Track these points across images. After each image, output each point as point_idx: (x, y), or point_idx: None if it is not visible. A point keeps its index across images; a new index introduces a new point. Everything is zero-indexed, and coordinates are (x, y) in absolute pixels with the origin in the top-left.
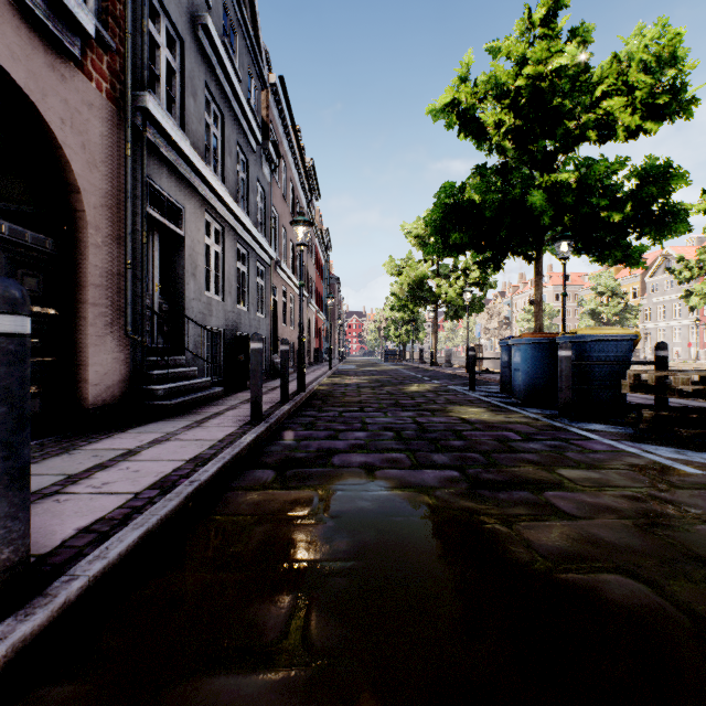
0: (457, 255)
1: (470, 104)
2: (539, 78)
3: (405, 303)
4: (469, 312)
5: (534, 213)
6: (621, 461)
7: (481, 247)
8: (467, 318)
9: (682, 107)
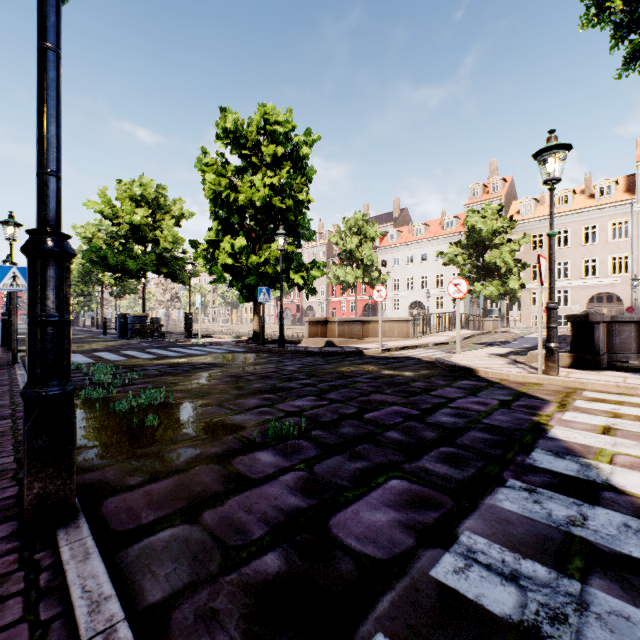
0: (103, 272)
1: (106, 209)
2: (132, 217)
3: (76, 284)
4: (129, 293)
5: (129, 268)
6: (117, 341)
7: (114, 272)
8: (116, 301)
9: (181, 241)
